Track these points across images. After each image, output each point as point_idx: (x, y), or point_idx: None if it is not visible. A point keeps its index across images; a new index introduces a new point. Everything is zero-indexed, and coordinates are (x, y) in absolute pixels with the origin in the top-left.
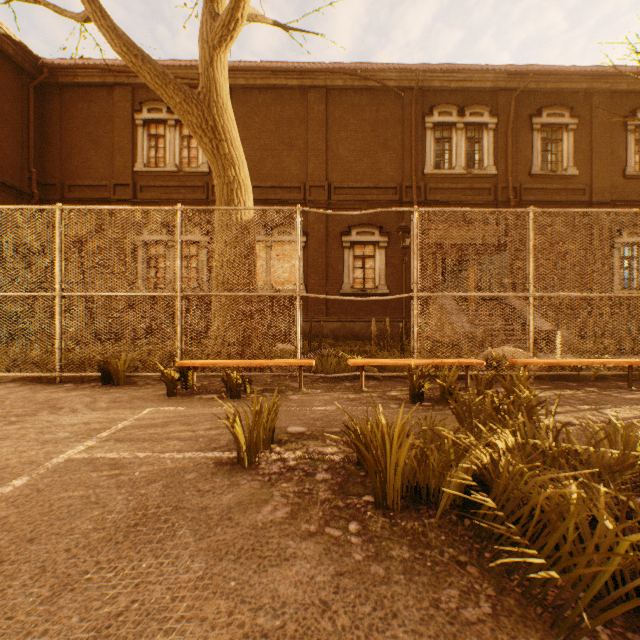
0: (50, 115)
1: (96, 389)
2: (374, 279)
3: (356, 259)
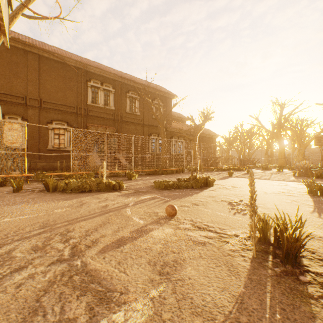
0: None
1: None
2: (65, 144)
3: (56, 134)
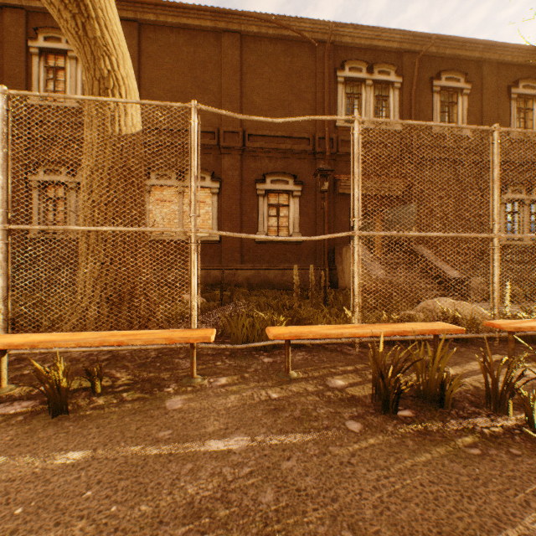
0: None
1: None
2: (288, 227)
3: (270, 207)
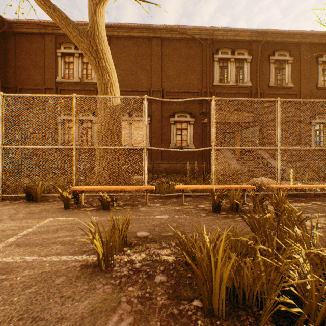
0: (9, 49)
1: (22, 204)
2: (187, 141)
3: (177, 130)
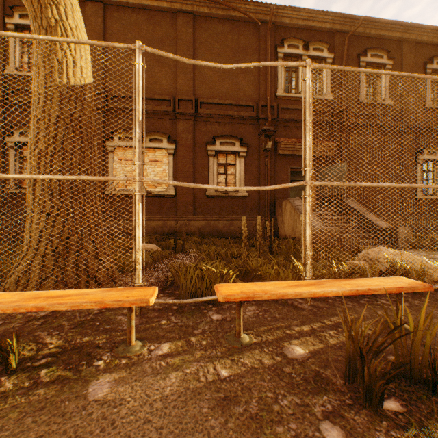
0: None
1: None
2: (235, 184)
3: (220, 166)
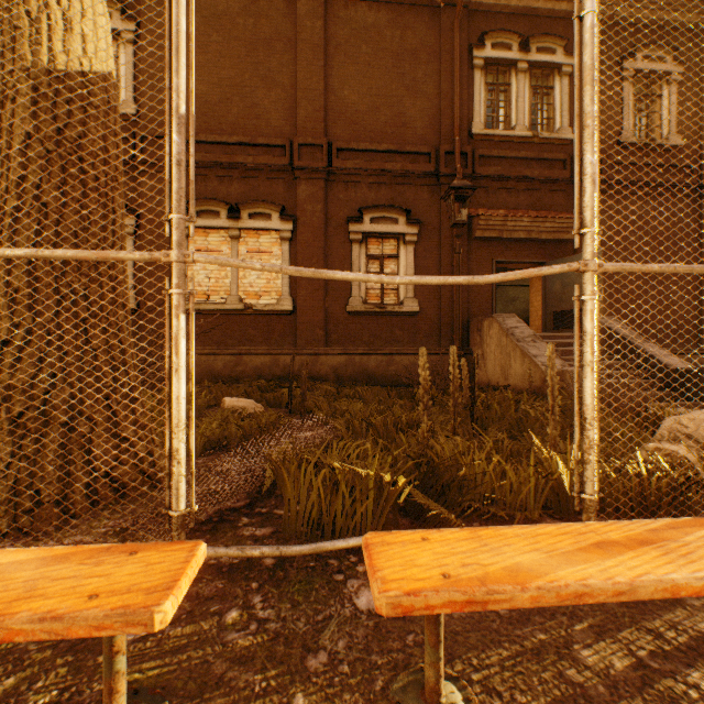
0: None
1: None
2: (397, 290)
3: (370, 260)
